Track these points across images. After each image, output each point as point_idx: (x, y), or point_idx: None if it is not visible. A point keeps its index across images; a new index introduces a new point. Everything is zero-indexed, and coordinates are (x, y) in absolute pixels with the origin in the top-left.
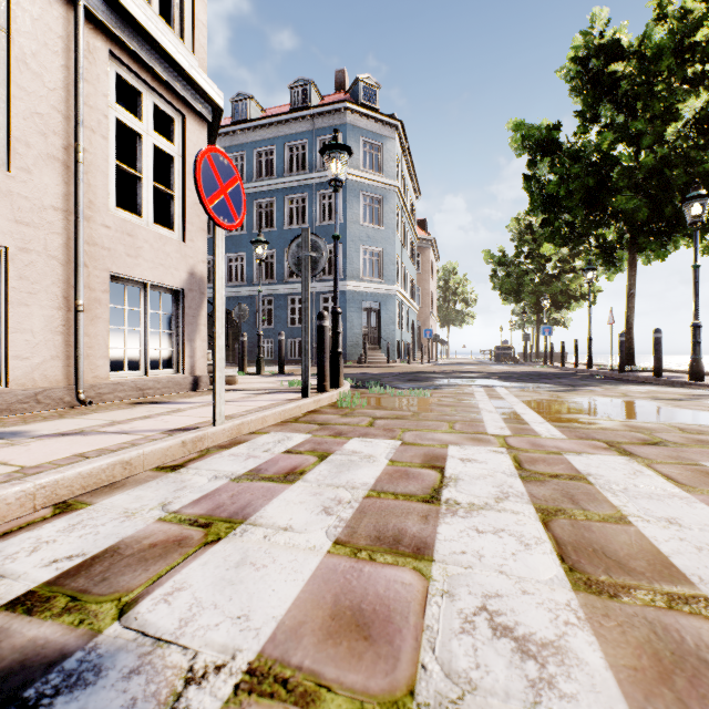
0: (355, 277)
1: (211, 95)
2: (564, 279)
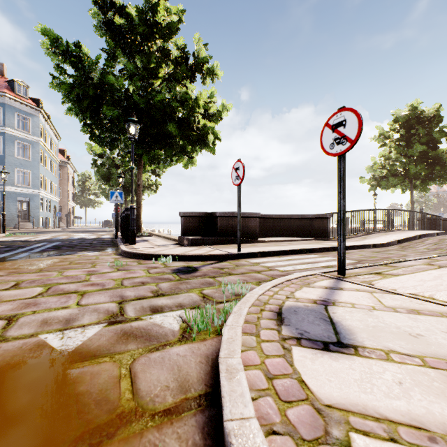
0: (12, 184)
1: None
2: None
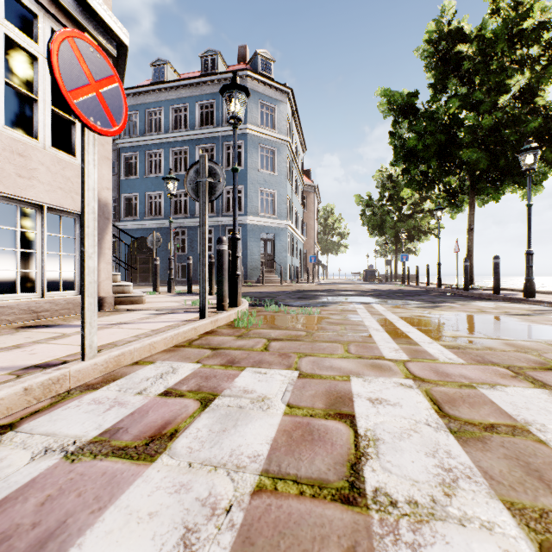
0: (254, 213)
1: (114, 30)
2: (416, 218)
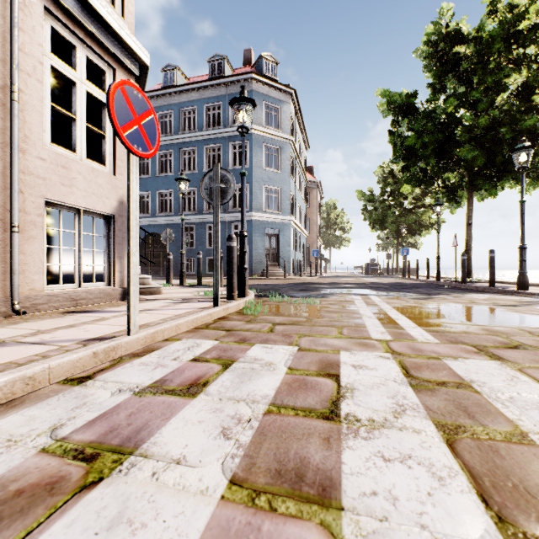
0: (259, 209)
1: (137, 53)
2: (417, 213)
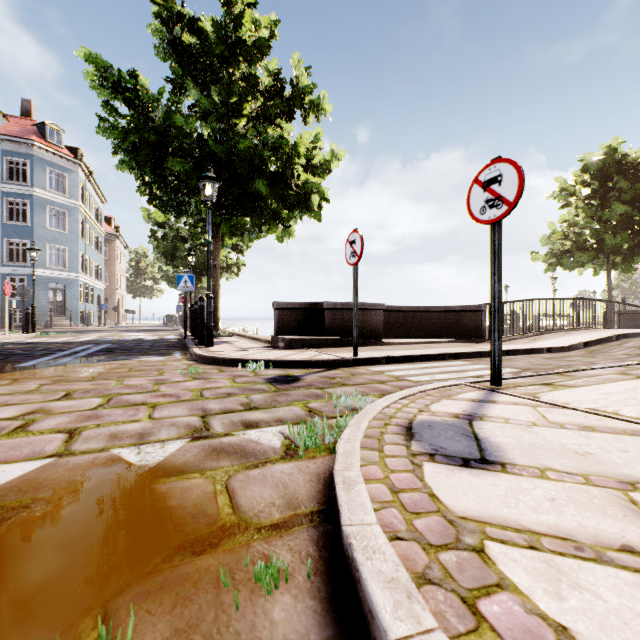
0: (42, 266)
1: None
2: None
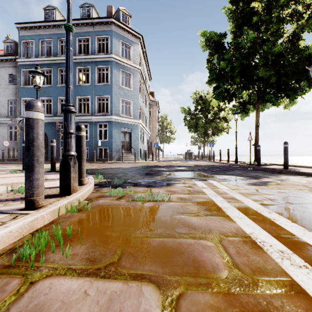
0: (117, 114)
1: None
2: (216, 121)
